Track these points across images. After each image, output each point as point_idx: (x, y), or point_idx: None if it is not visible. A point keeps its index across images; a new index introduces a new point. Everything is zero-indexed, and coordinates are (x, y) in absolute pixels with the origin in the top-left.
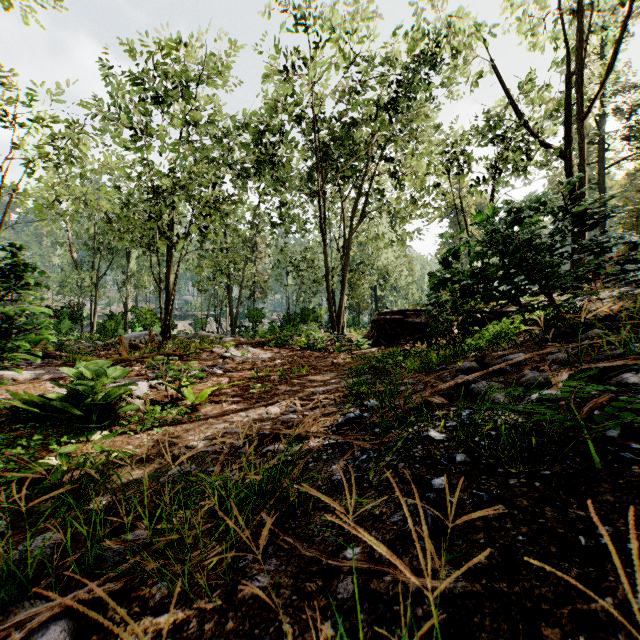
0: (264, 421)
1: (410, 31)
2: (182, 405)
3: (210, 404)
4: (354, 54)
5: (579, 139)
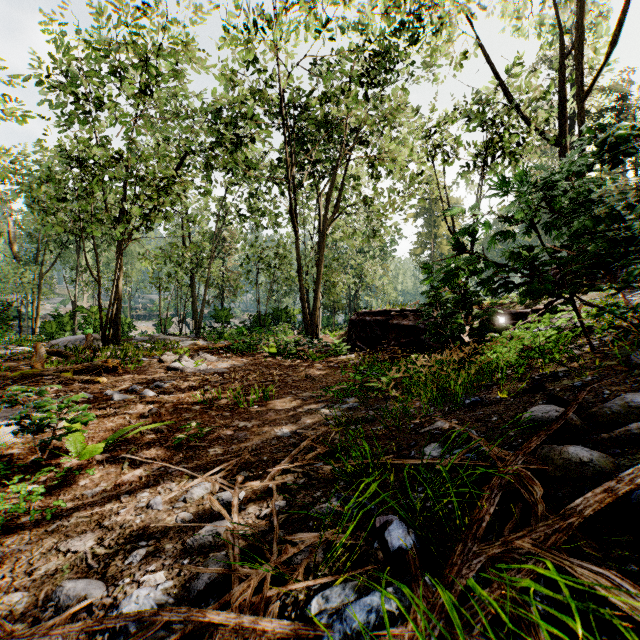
0: (168, 532)
1: (392, 0)
2: (53, 470)
3: (102, 466)
4: (330, 23)
5: (579, 122)
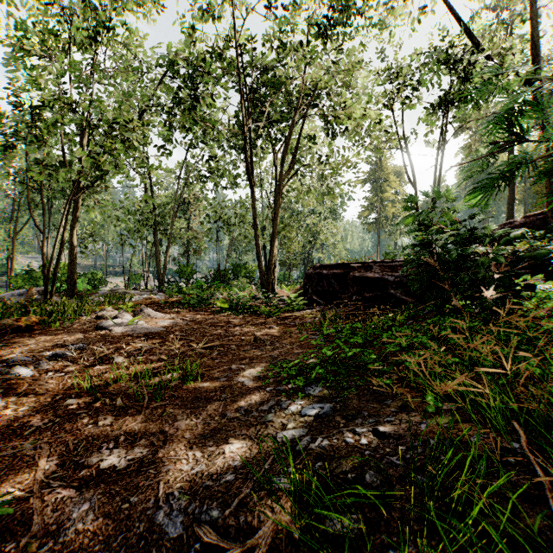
0: None
1: None
2: None
3: None
4: None
5: None
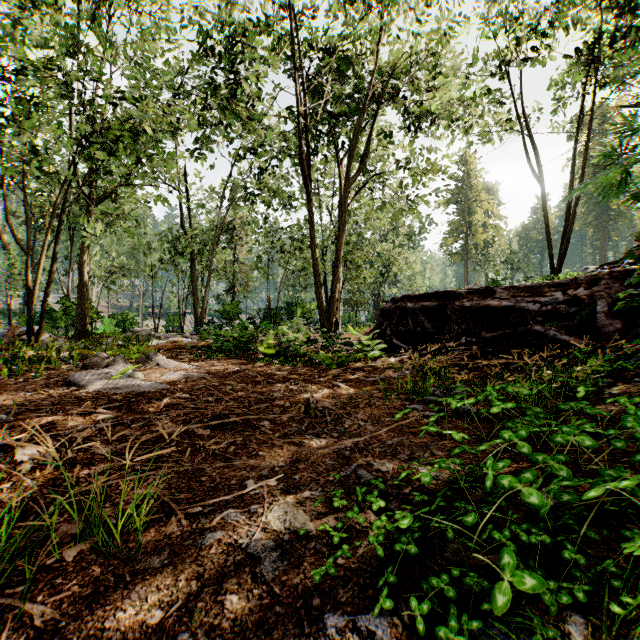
0: None
1: None
2: None
3: None
4: None
5: None
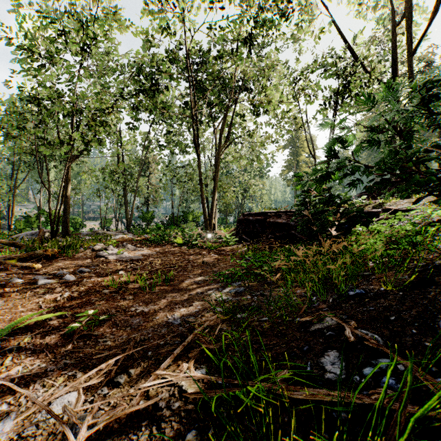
0: None
1: None
2: None
3: None
4: None
5: (409, 70)
